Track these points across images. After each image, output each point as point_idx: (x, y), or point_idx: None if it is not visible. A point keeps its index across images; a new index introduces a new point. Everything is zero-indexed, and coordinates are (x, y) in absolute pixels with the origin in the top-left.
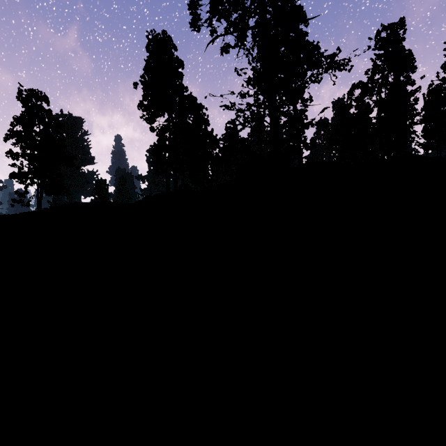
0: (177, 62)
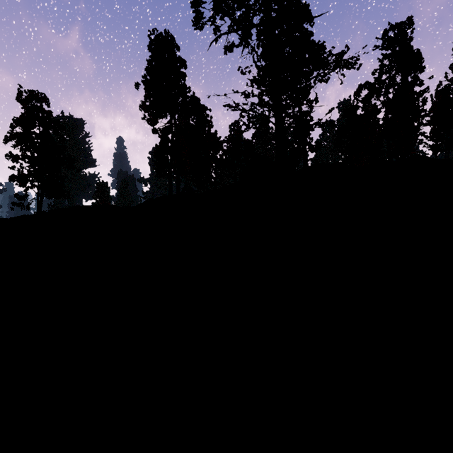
0: (179, 62)
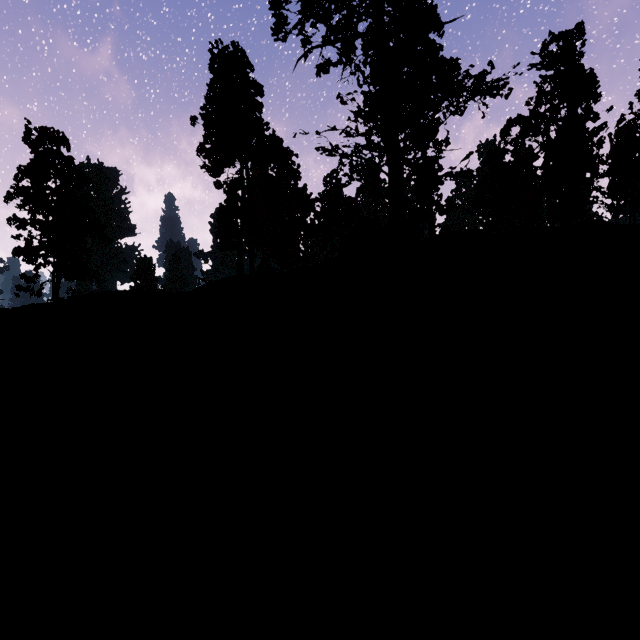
0: (254, 87)
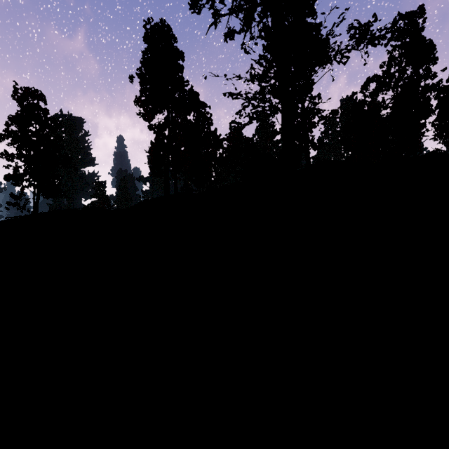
0: (177, 53)
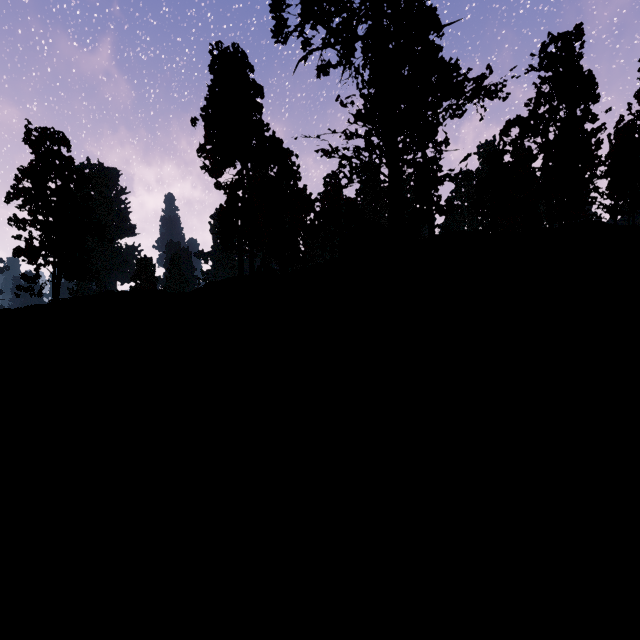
0: (254, 88)
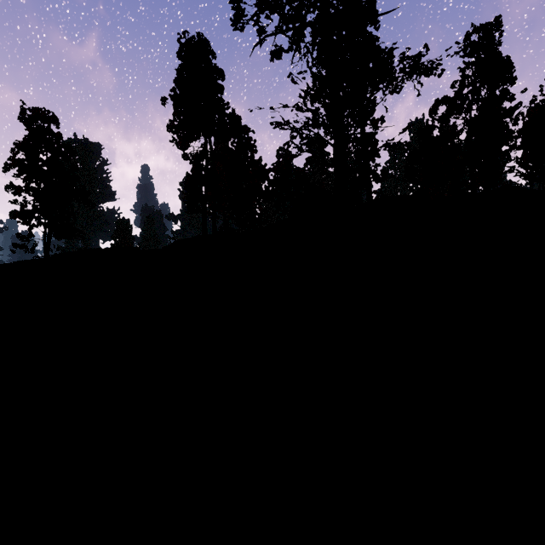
0: (216, 72)
